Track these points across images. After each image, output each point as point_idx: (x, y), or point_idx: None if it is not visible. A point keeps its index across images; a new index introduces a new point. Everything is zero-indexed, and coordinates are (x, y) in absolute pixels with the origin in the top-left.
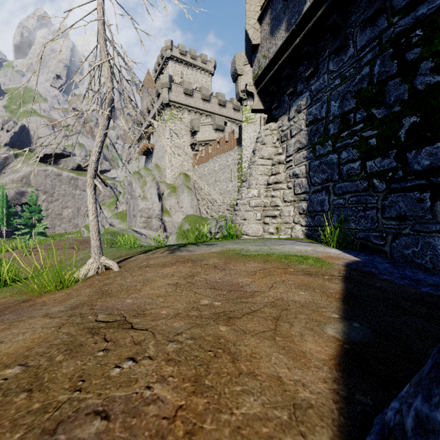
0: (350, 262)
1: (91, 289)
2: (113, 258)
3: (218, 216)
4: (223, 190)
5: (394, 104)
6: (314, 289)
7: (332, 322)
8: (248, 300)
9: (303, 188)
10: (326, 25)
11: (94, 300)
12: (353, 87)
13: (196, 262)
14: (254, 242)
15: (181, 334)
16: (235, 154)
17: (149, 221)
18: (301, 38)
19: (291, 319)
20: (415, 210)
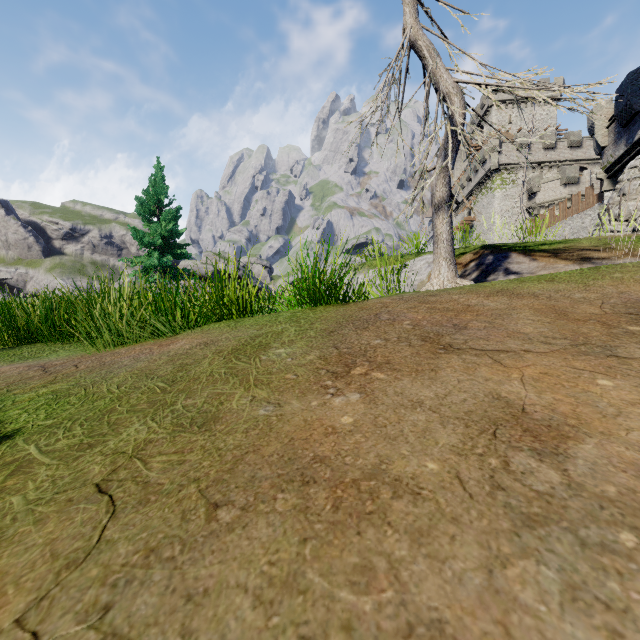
0: None
1: None
2: None
3: None
4: None
5: None
6: None
7: None
8: None
9: None
10: None
11: None
12: None
13: None
14: None
15: None
16: (594, 213)
17: None
18: (634, 153)
19: None
20: None
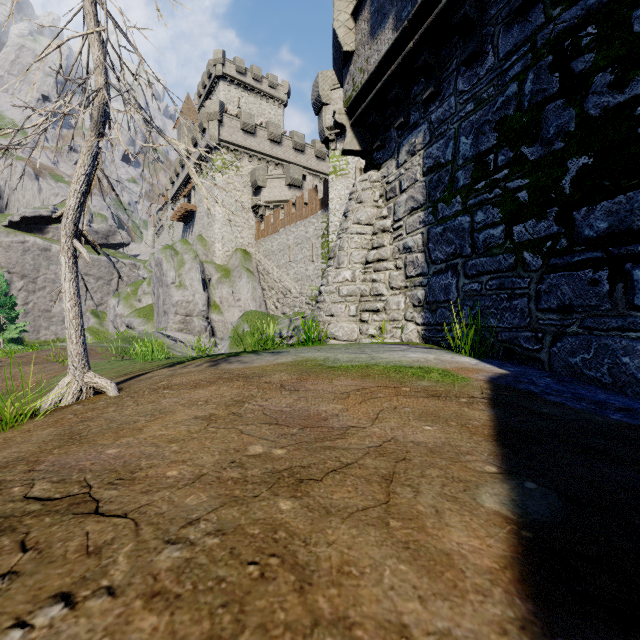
0: (496, 377)
1: (53, 430)
2: (117, 376)
3: (293, 313)
4: (301, 275)
5: (555, 138)
6: (447, 420)
7: (488, 481)
8: (336, 443)
9: (419, 267)
10: (453, 21)
11: (46, 452)
12: (494, 115)
13: (250, 380)
14: (346, 348)
15: (197, 523)
16: (318, 221)
17: (188, 321)
18: (416, 40)
19: (415, 478)
20: (586, 297)
